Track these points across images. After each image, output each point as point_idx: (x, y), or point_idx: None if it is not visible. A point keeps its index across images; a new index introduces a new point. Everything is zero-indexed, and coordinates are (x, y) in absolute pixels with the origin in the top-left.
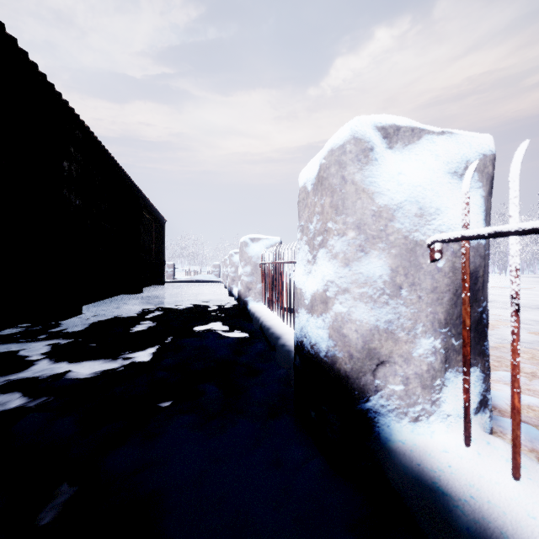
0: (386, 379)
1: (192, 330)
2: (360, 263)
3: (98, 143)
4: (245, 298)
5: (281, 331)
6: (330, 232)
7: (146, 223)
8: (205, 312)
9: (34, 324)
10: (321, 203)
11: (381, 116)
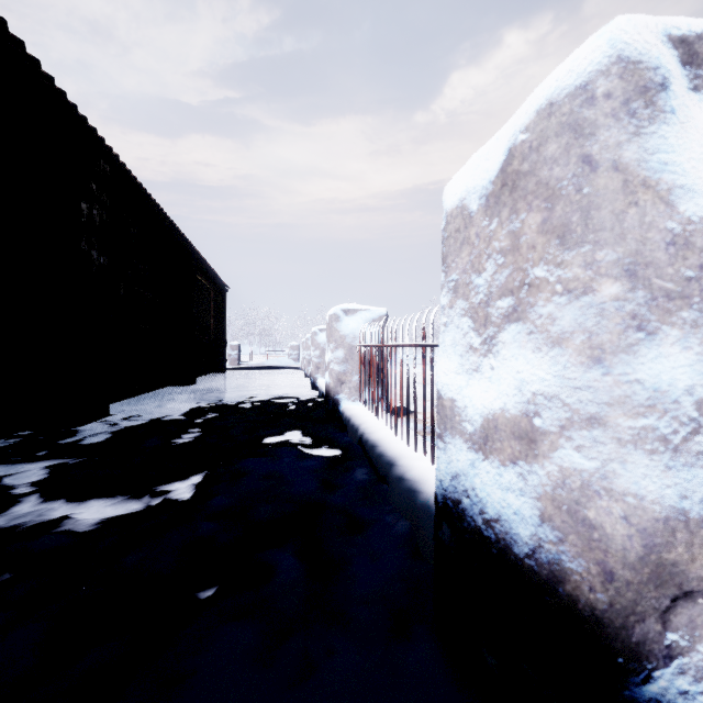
0: (695, 631)
1: (259, 444)
2: (634, 357)
3: (133, 180)
4: (336, 395)
5: (394, 451)
6: (541, 288)
7: (201, 291)
8: (279, 413)
9: (38, 432)
10: (511, 229)
11: (673, 18)
